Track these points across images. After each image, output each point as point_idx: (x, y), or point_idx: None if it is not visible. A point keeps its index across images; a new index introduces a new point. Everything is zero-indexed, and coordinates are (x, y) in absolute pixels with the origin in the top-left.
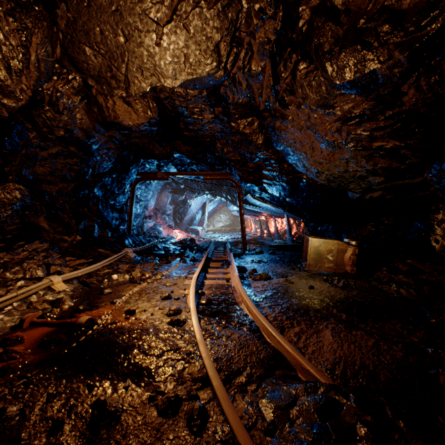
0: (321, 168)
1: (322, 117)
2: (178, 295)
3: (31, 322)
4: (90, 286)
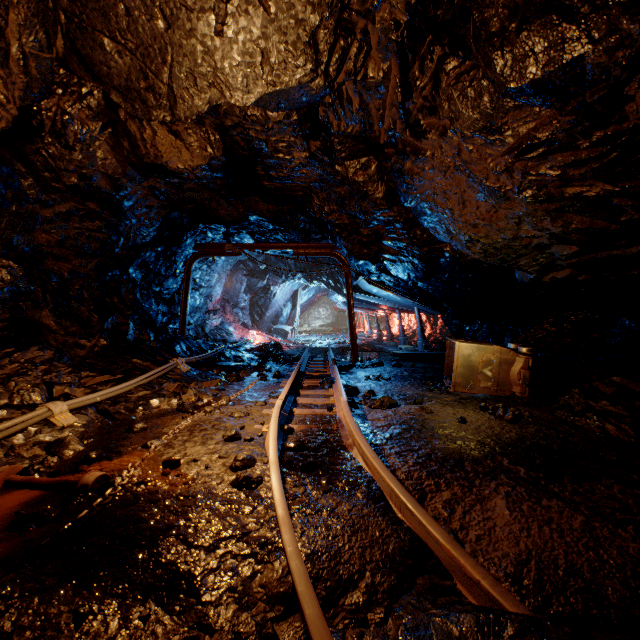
0: (475, 234)
1: (482, 148)
2: (251, 434)
3: (6, 482)
4: (114, 417)
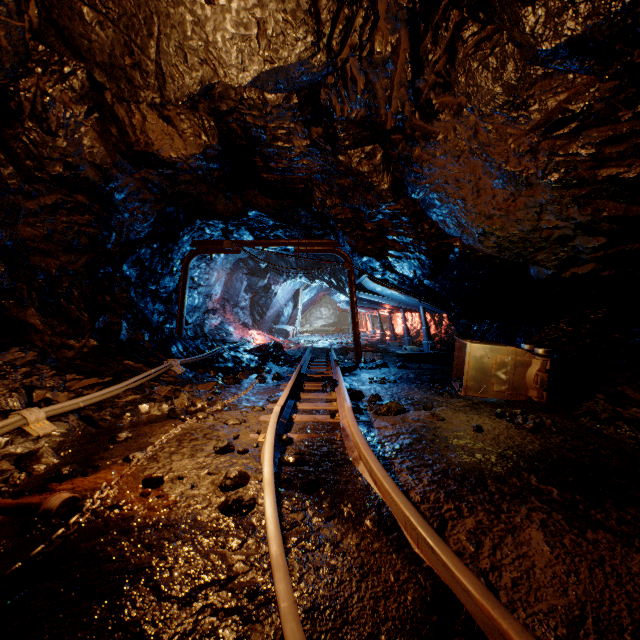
0: (490, 226)
1: (502, 128)
2: (246, 444)
3: None
4: (98, 424)
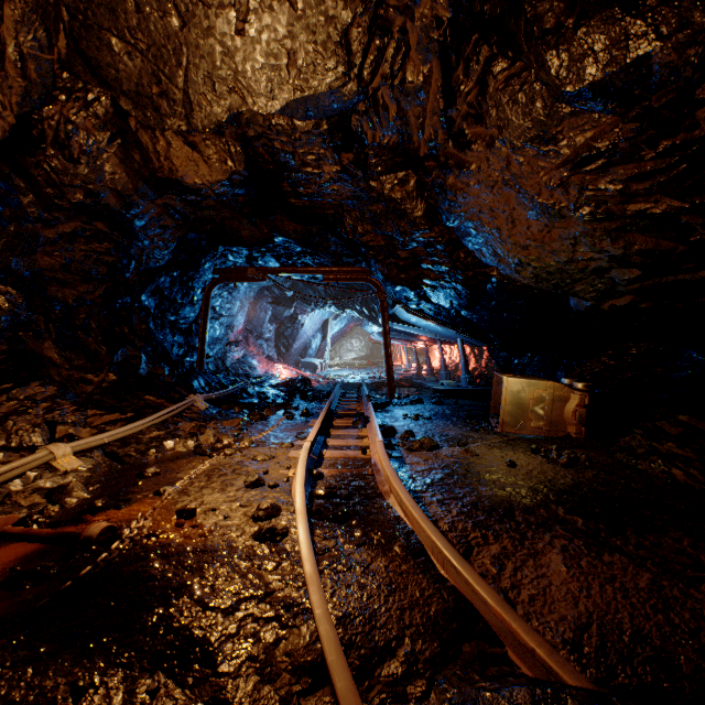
0: (526, 256)
1: (534, 161)
2: (276, 479)
3: (1, 534)
4: (123, 460)
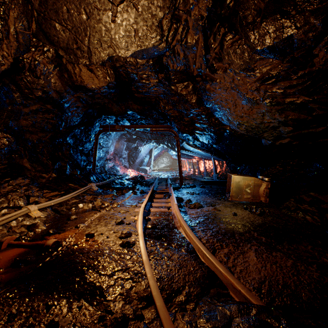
0: (242, 121)
1: (244, 78)
2: (129, 221)
3: (8, 244)
4: (60, 213)
